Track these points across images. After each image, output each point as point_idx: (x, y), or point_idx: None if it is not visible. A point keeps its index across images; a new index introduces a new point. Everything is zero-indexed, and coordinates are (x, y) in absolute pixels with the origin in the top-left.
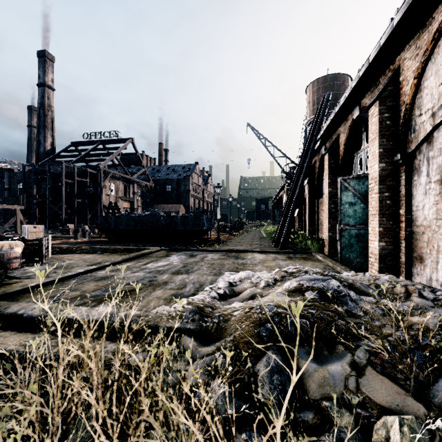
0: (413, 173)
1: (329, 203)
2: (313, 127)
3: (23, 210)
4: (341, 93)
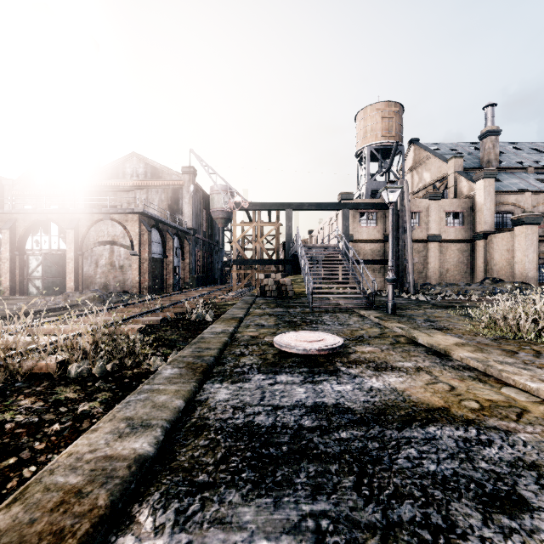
0: (84, 258)
1: (11, 263)
2: None
3: None
4: None
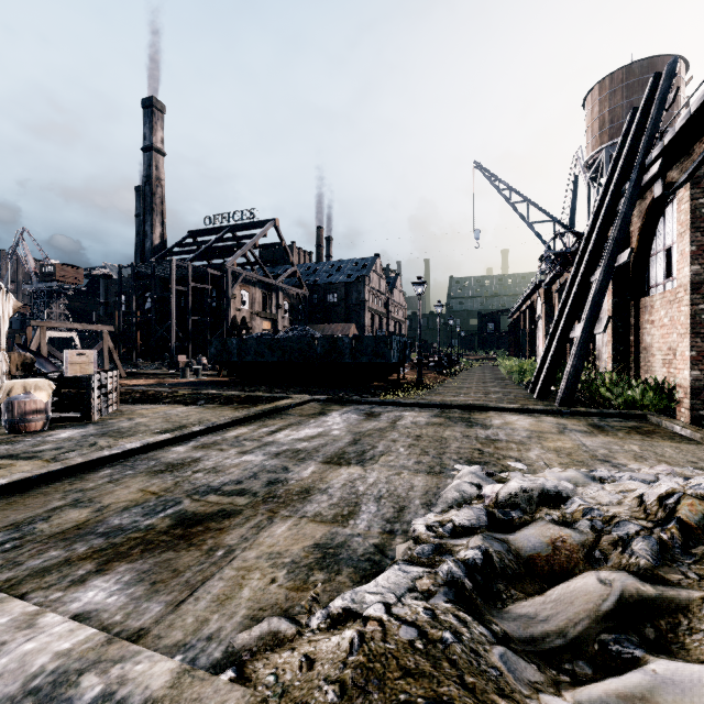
0: None
1: (693, 300)
2: (630, 144)
3: (120, 335)
4: None
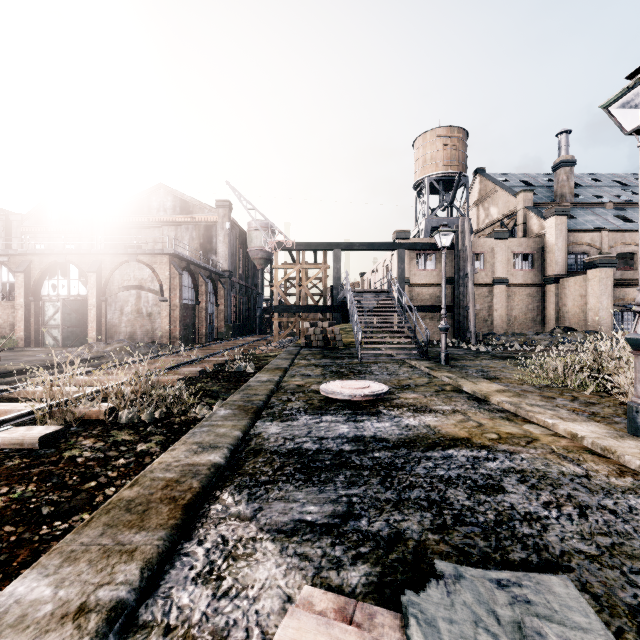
0: (108, 305)
1: (25, 310)
2: None
3: None
4: None
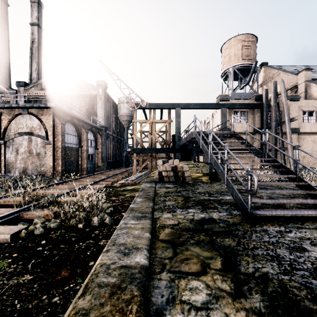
0: (7, 147)
1: None
2: None
3: None
4: None
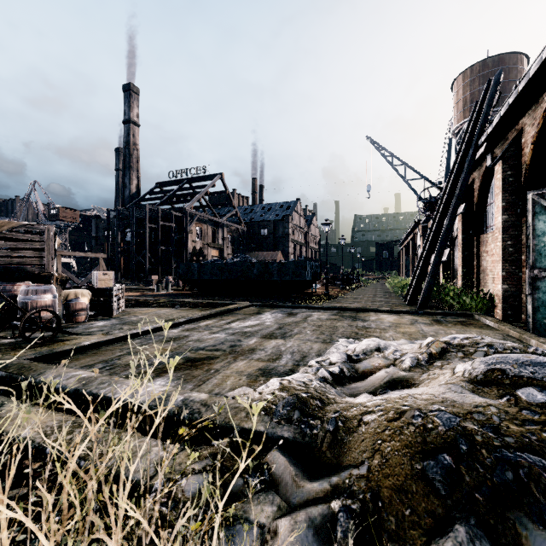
0: None
1: (504, 238)
2: (471, 128)
3: (108, 260)
4: (510, 82)
